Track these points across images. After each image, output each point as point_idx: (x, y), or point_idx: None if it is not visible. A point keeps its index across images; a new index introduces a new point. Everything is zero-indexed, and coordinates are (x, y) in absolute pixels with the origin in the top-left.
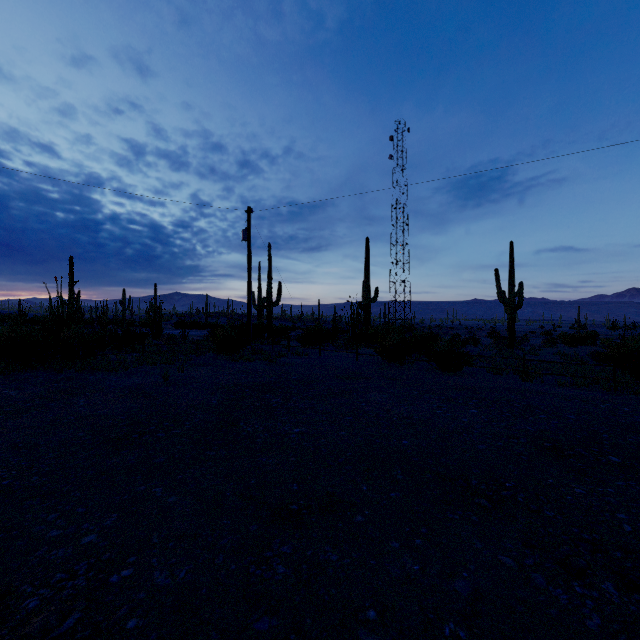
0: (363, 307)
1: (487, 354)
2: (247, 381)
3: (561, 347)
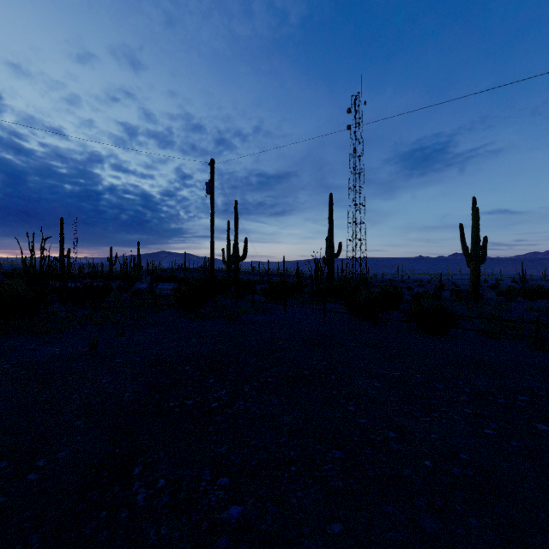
0: (327, 262)
1: (456, 309)
2: (193, 351)
3: (521, 301)
